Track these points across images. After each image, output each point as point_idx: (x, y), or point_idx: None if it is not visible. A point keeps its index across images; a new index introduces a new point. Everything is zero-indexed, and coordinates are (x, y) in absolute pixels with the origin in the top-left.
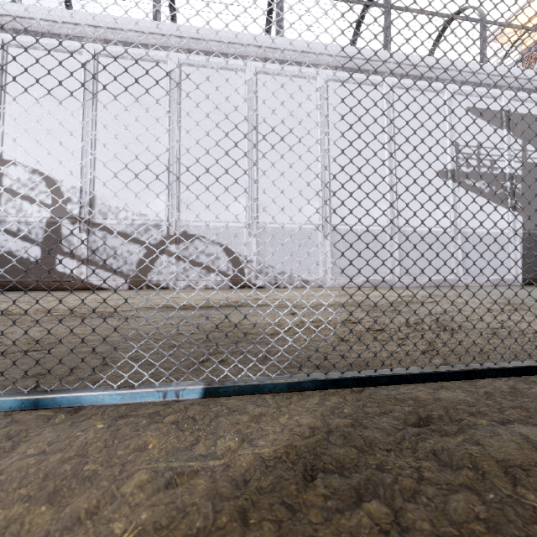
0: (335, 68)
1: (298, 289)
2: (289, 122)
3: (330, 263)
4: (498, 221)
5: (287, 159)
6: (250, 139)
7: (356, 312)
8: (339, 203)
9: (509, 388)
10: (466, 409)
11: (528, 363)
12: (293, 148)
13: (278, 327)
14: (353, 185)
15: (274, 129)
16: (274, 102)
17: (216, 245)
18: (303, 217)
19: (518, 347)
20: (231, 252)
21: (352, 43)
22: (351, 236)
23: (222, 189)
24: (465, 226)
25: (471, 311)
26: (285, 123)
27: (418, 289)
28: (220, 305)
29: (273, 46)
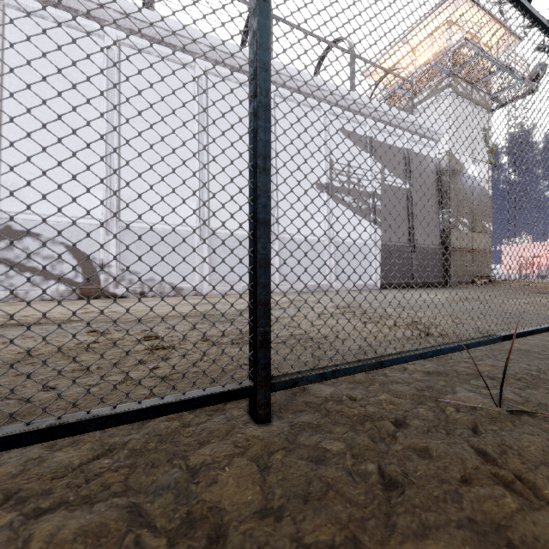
0: (215, 62)
1: (168, 297)
2: (162, 109)
3: (207, 268)
4: (364, 233)
5: (158, 150)
6: (110, 121)
7: (179, 325)
8: (219, 205)
9: (181, 425)
10: (35, 488)
11: (169, 399)
12: (166, 140)
13: (18, 356)
14: (234, 188)
15: (143, 114)
16: (143, 83)
17: (58, 245)
18: (177, 218)
19: (280, 359)
20: (80, 254)
21: (242, 43)
22: (231, 240)
23: (69, 176)
24: (337, 236)
25: (302, 317)
26: (157, 110)
27: (292, 294)
28: (6, 325)
29: (139, 18)
